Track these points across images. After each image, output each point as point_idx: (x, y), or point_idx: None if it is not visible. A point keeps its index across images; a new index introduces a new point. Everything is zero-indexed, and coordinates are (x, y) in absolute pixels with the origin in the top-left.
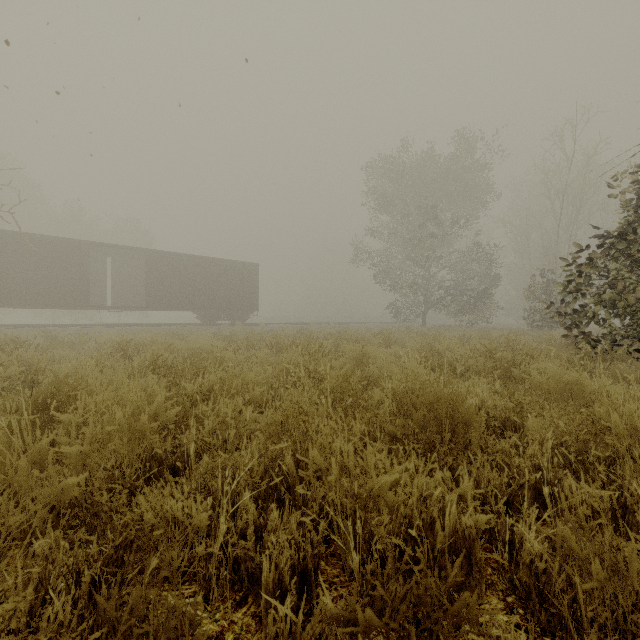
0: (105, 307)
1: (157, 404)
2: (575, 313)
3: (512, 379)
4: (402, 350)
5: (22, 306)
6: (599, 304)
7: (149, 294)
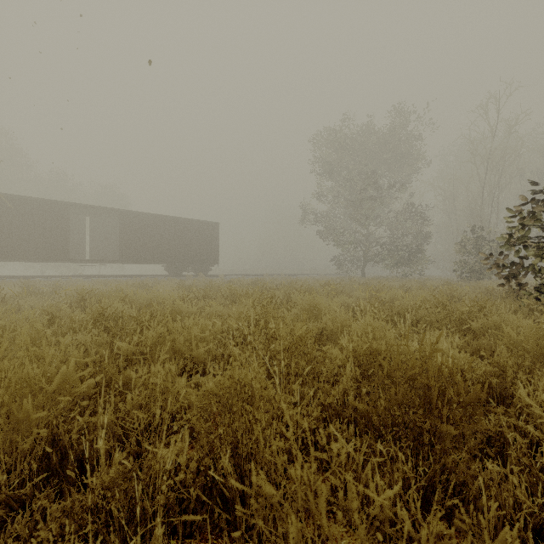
0: (83, 260)
1: (61, 378)
2: (513, 265)
3: (470, 332)
4: (349, 300)
5: (9, 259)
6: (541, 256)
7: (122, 249)
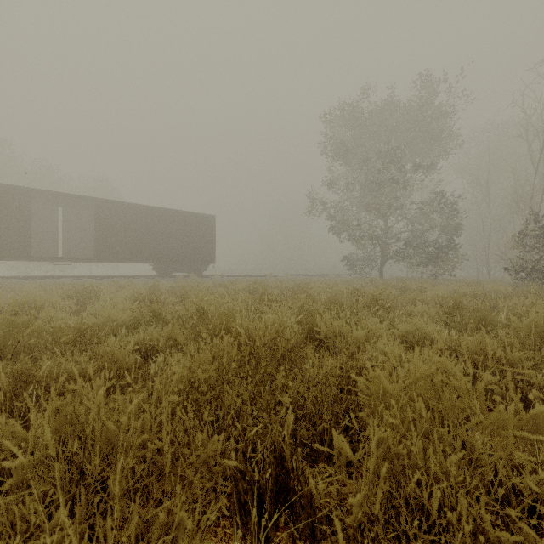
0: (48, 258)
1: None
2: None
3: None
4: (430, 328)
5: None
6: None
7: (98, 245)
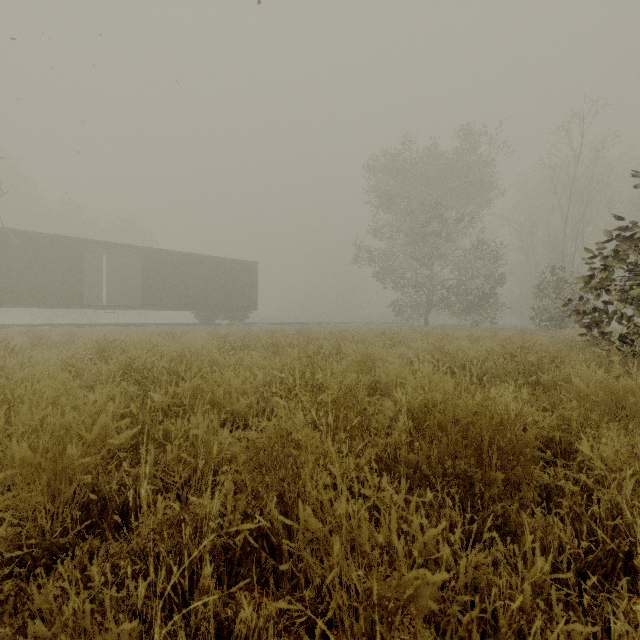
0: (100, 306)
1: (100, 427)
2: (595, 311)
3: (540, 386)
4: (408, 351)
5: (14, 305)
6: (625, 301)
7: (145, 293)
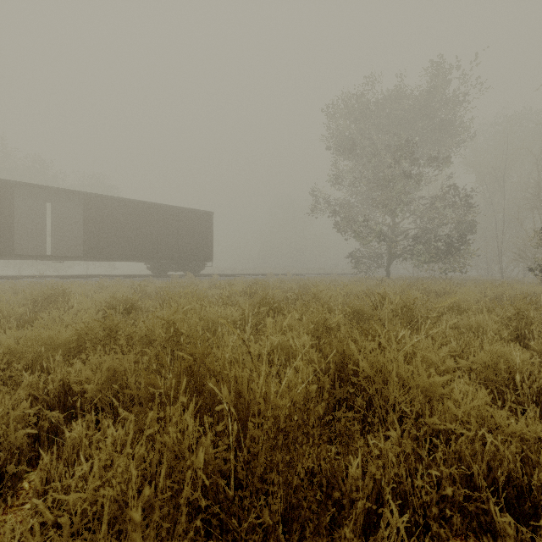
0: (33, 256)
1: None
2: None
3: None
4: (520, 358)
5: None
6: None
7: (88, 242)
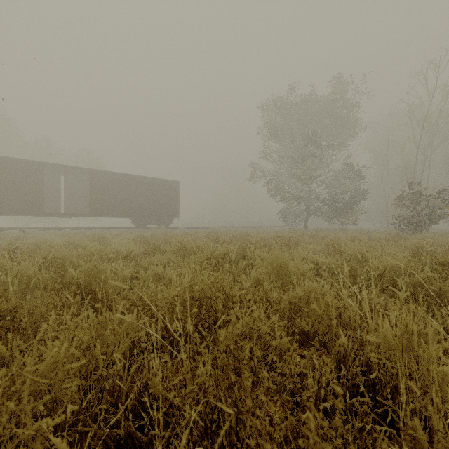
0: (56, 214)
1: None
2: None
3: None
4: (308, 255)
5: None
6: None
7: (92, 204)
